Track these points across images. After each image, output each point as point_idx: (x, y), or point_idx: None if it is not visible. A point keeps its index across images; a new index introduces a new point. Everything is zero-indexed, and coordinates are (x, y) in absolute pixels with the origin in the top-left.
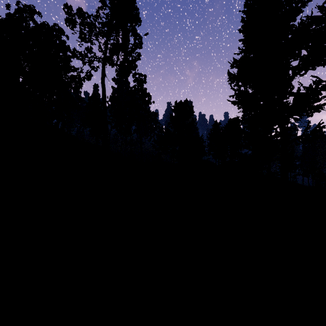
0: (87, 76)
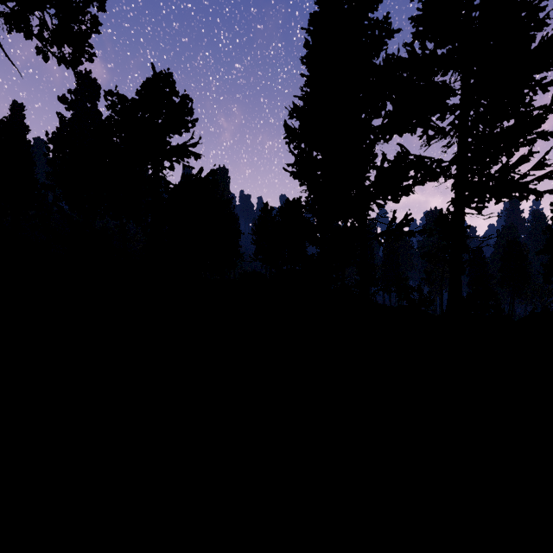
0: None
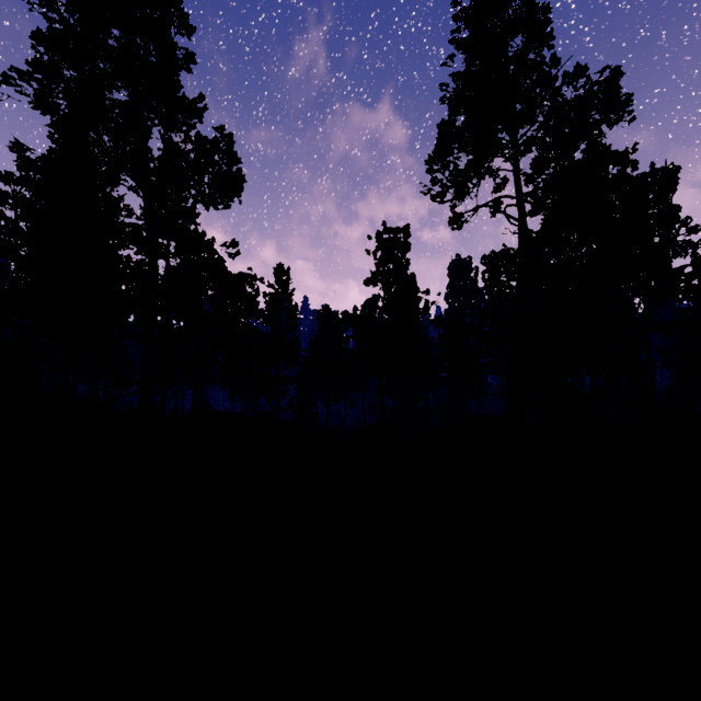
0: None
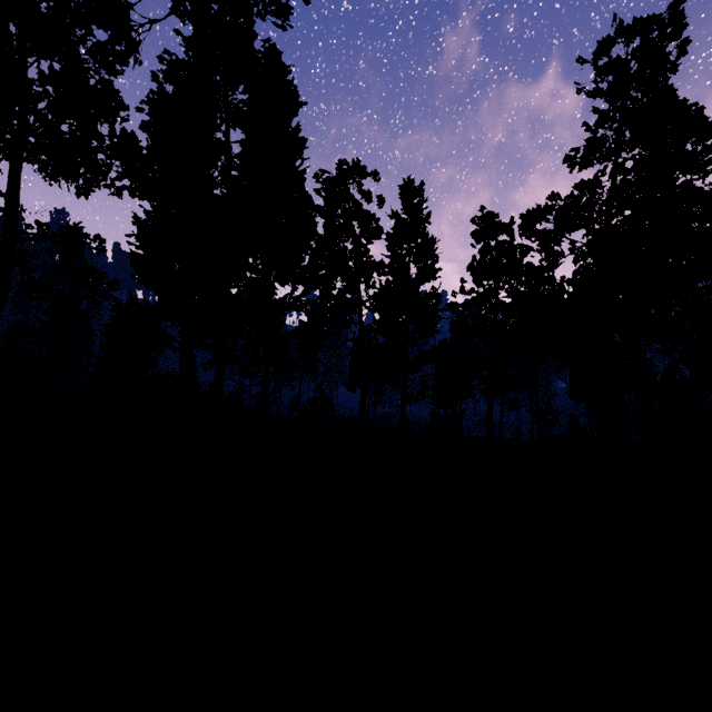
0: None
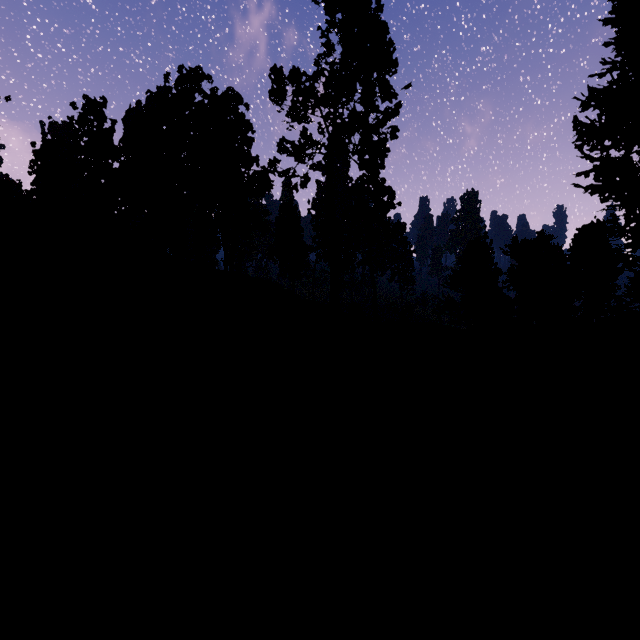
0: (304, 183)
